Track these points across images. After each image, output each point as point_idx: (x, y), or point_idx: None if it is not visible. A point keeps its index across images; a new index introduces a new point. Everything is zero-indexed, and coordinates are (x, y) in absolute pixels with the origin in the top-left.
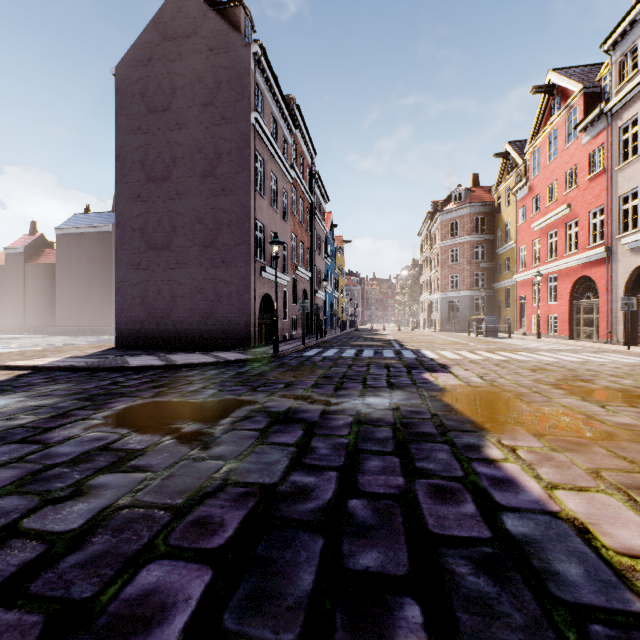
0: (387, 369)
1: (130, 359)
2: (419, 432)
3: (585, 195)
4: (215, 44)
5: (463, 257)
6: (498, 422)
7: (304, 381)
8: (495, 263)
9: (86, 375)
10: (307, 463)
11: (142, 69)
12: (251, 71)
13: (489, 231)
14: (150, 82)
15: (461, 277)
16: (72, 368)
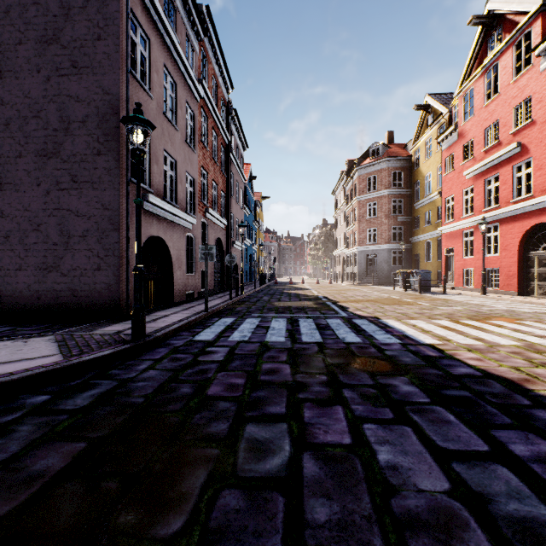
0: (413, 428)
1: None
2: None
3: (545, 128)
4: None
5: (381, 211)
6: None
7: None
8: (412, 217)
9: None
10: None
11: None
12: None
13: (406, 186)
14: None
15: (379, 231)
16: None
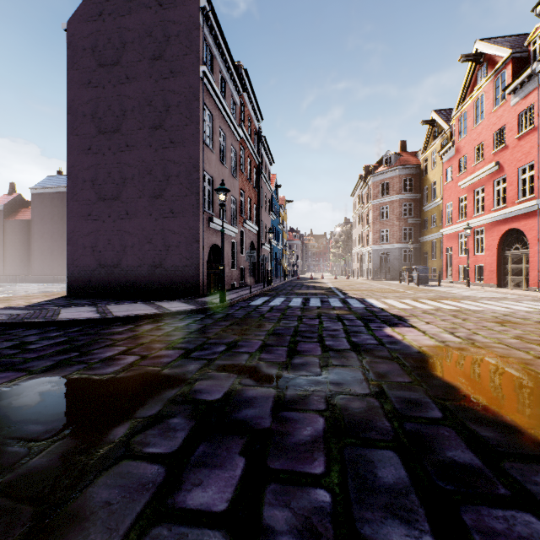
0: (341, 322)
1: (64, 311)
2: (450, 462)
3: (514, 153)
4: None
5: (393, 214)
6: None
7: (250, 340)
8: (421, 219)
9: None
10: None
11: (93, 24)
12: (199, 25)
13: (416, 191)
14: (100, 37)
15: (391, 231)
16: None
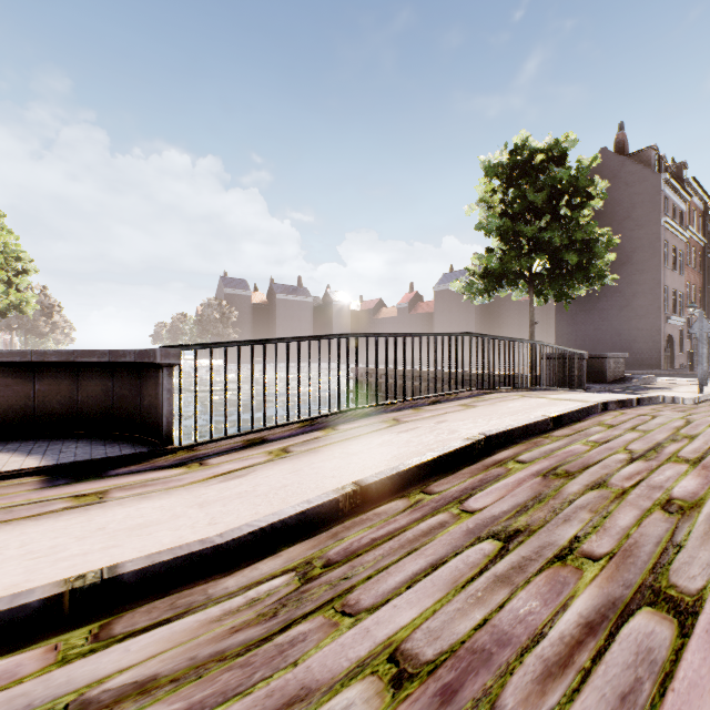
0: None
1: None
2: None
3: None
4: (630, 180)
5: None
6: None
7: None
8: None
9: None
10: None
11: None
12: (660, 191)
13: None
14: None
15: None
16: None
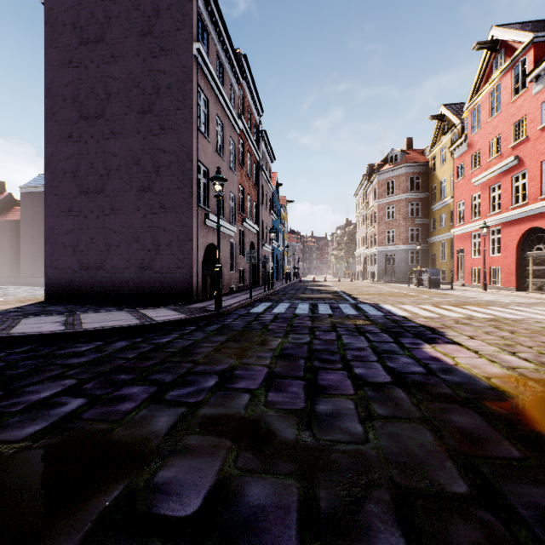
0: (364, 337)
1: (25, 321)
2: None
3: (536, 145)
4: None
5: (399, 214)
6: None
7: (251, 367)
8: (429, 219)
9: None
10: None
11: None
12: None
13: (423, 189)
14: (82, 10)
15: (397, 232)
16: None
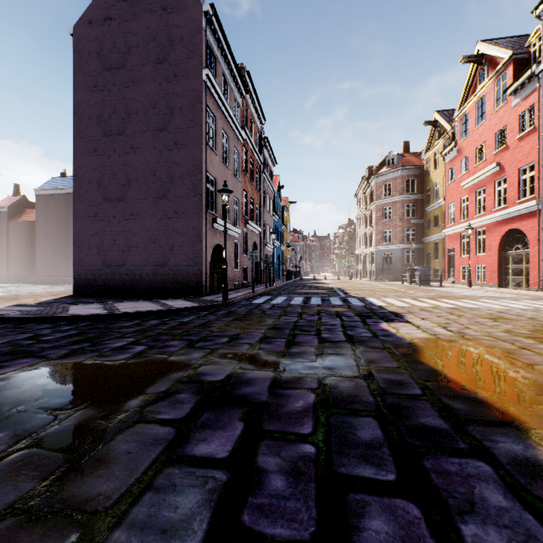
0: (340, 318)
1: (73, 307)
2: (421, 426)
3: (515, 153)
4: (168, 4)
5: (396, 214)
6: (522, 402)
7: (251, 333)
8: (424, 220)
9: (11, 326)
10: (245, 528)
11: (98, 29)
12: (202, 29)
13: (419, 191)
14: (106, 41)
15: (394, 232)
16: (1, 318)
